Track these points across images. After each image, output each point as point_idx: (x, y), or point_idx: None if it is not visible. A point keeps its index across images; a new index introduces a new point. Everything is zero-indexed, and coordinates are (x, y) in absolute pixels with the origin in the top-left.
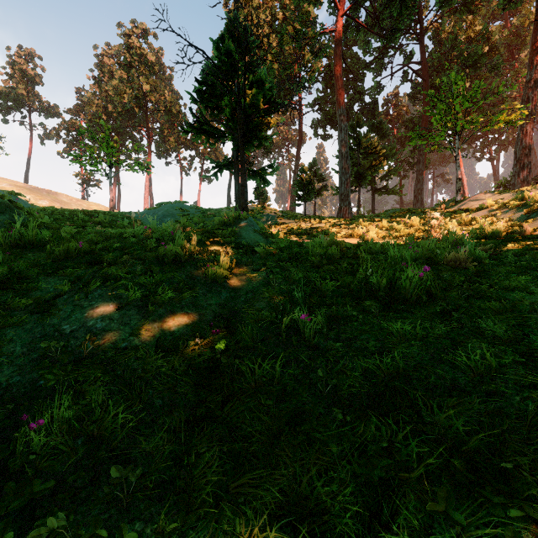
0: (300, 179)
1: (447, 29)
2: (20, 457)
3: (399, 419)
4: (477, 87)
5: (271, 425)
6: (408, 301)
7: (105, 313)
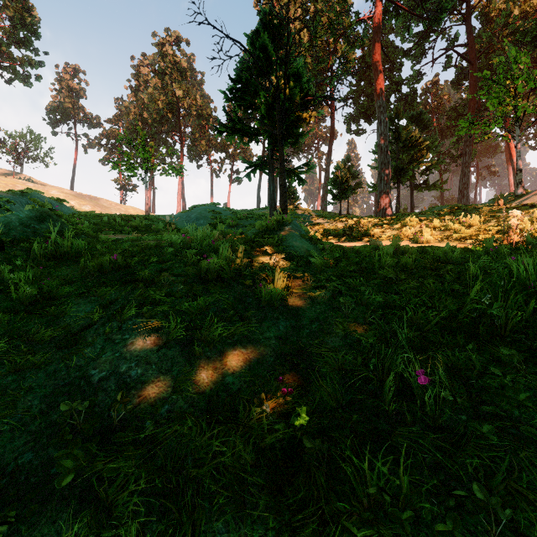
0: (335, 177)
1: (498, 5)
2: None
3: None
4: None
5: None
6: None
7: (141, 352)
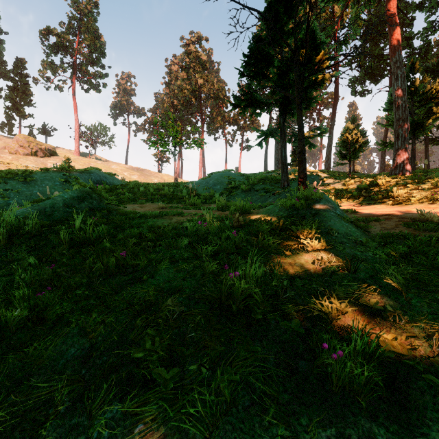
0: (345, 138)
1: None
2: None
3: None
4: None
5: None
6: None
7: None
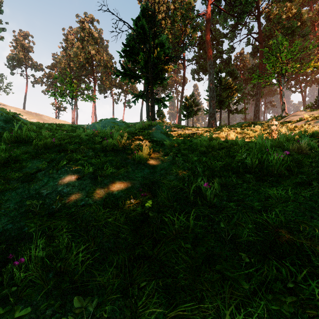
0: (185, 104)
1: (274, 12)
2: (6, 288)
3: (293, 262)
4: (296, 45)
5: (190, 264)
6: (276, 174)
7: (69, 182)
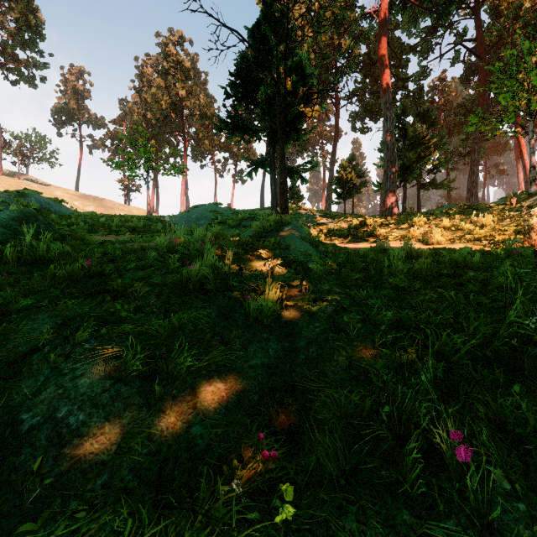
0: (340, 175)
1: None
2: None
3: None
4: None
5: None
6: None
7: (89, 389)
